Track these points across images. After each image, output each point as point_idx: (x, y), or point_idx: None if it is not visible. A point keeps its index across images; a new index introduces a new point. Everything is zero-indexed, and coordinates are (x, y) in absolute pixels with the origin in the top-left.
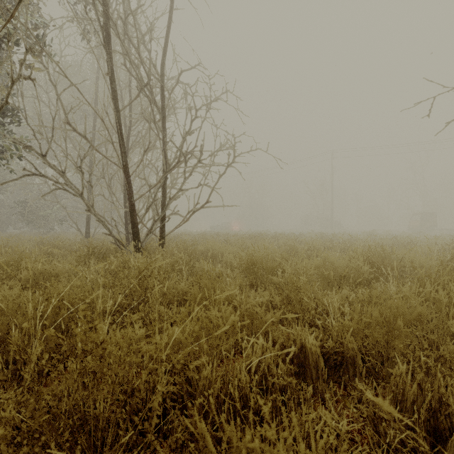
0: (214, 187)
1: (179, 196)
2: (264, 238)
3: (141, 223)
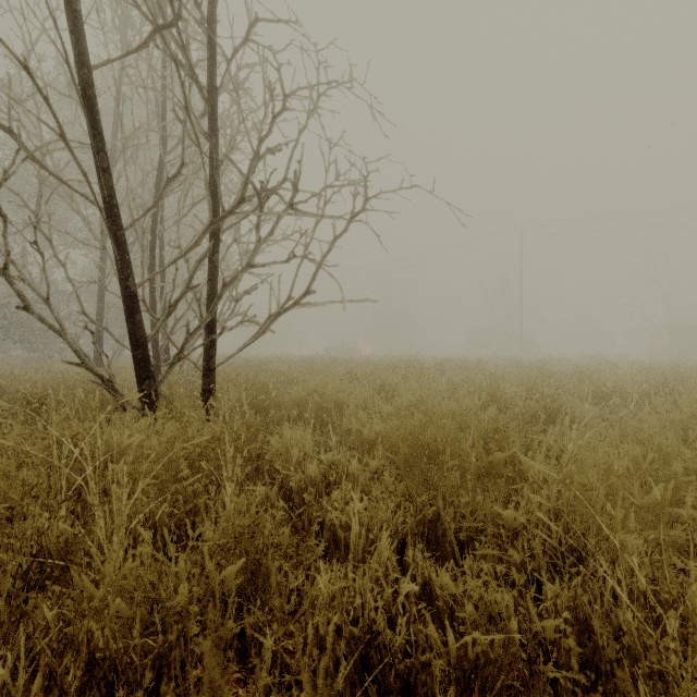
0: (323, 261)
1: (255, 287)
2: (422, 369)
3: (166, 338)
